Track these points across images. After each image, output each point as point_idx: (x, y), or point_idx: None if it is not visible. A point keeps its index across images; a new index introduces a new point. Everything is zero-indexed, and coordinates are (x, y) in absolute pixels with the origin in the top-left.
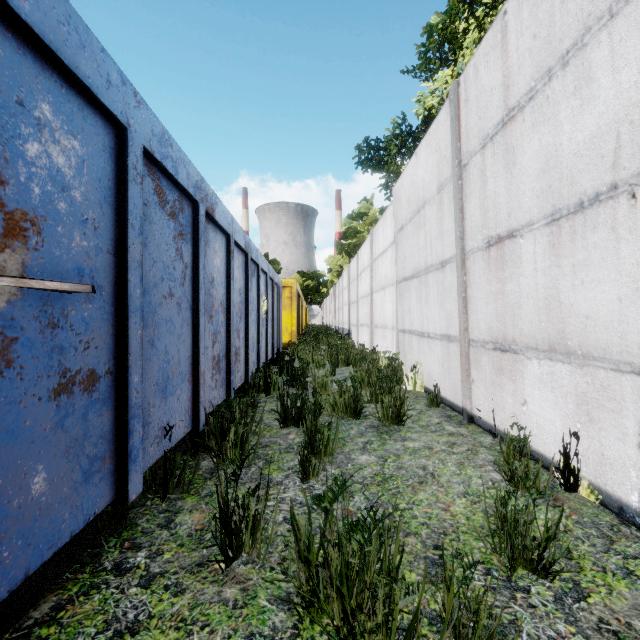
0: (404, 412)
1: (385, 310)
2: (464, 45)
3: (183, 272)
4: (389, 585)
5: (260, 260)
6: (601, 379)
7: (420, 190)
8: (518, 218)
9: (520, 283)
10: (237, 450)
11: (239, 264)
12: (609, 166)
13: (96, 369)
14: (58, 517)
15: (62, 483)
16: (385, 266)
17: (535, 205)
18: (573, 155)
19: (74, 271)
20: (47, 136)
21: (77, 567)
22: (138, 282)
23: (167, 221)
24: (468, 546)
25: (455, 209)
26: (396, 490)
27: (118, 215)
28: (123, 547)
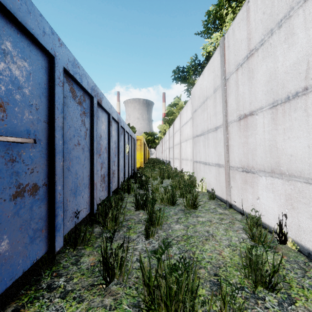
0: (197, 202)
1: (187, 151)
2: (226, 21)
3: (85, 132)
4: (192, 301)
5: (125, 126)
6: (298, 187)
7: (205, 92)
8: (255, 105)
9: (256, 138)
10: (113, 223)
11: (114, 128)
12: (303, 78)
13: (37, 183)
14: (15, 263)
15: (18, 244)
16: (187, 129)
17: (264, 98)
18: (284, 73)
19: (25, 131)
20: (9, 59)
21: (27, 287)
22: (60, 137)
23: (76, 106)
24: (232, 274)
25: (222, 101)
26: (194, 243)
27: (50, 102)
28: (52, 275)
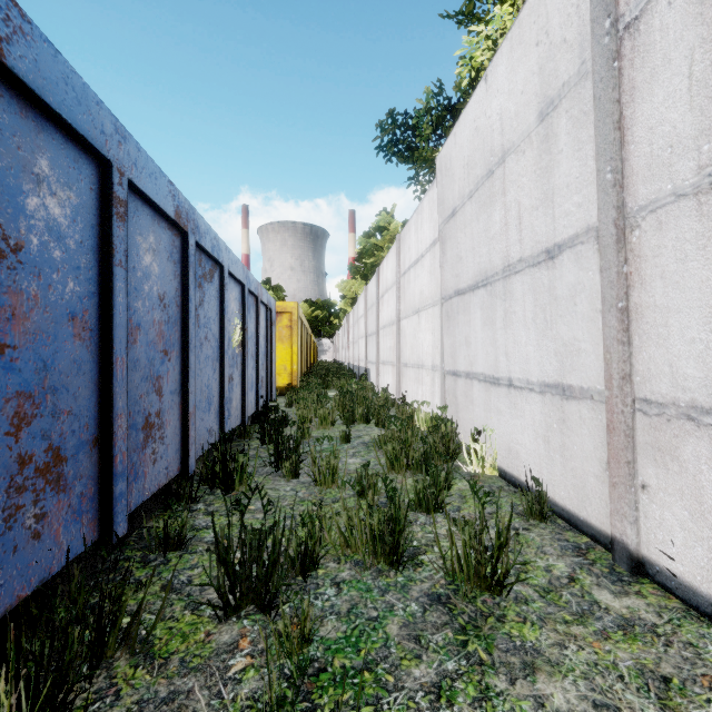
0: (508, 566)
1: (420, 342)
2: None
3: None
4: None
5: (225, 257)
6: None
7: (494, 135)
8: None
9: None
10: None
11: (160, 246)
12: None
13: None
14: None
15: None
16: (420, 280)
17: None
18: None
19: None
20: None
21: None
22: None
23: None
24: None
25: (599, 127)
26: None
27: None
28: None
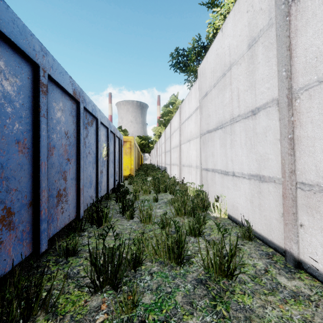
0: (235, 265)
1: (190, 155)
2: None
3: None
4: None
5: (99, 115)
6: None
7: (226, 57)
8: None
9: None
10: None
11: (65, 108)
12: None
13: None
14: None
15: None
16: (190, 126)
17: None
18: None
19: None
20: None
21: None
22: None
23: None
24: None
25: (279, 50)
26: None
27: None
28: None
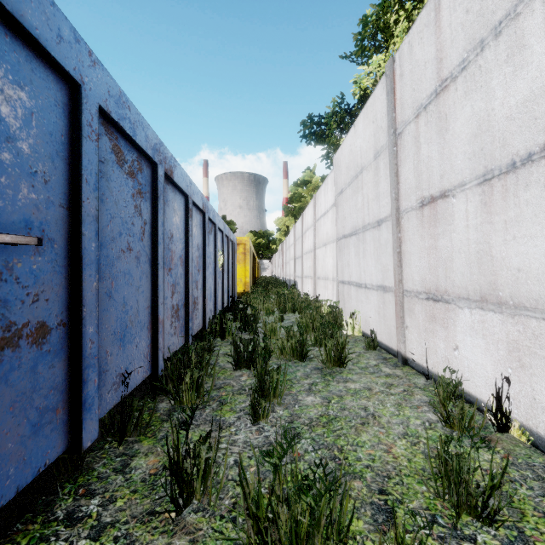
0: (345, 355)
1: (326, 264)
2: (395, 34)
3: (142, 228)
4: None
5: (217, 219)
6: (533, 328)
7: (358, 158)
8: (450, 179)
9: (452, 239)
10: (193, 393)
11: (197, 222)
12: (542, 127)
13: (47, 321)
14: (1, 474)
15: (6, 439)
16: (326, 225)
17: (467, 167)
18: (505, 119)
19: (21, 223)
20: None
21: (29, 517)
22: (93, 236)
23: (125, 179)
24: (412, 490)
25: (391, 173)
26: (340, 431)
27: (72, 170)
28: (77, 494)
